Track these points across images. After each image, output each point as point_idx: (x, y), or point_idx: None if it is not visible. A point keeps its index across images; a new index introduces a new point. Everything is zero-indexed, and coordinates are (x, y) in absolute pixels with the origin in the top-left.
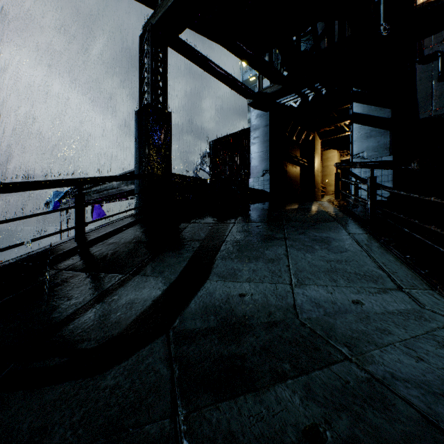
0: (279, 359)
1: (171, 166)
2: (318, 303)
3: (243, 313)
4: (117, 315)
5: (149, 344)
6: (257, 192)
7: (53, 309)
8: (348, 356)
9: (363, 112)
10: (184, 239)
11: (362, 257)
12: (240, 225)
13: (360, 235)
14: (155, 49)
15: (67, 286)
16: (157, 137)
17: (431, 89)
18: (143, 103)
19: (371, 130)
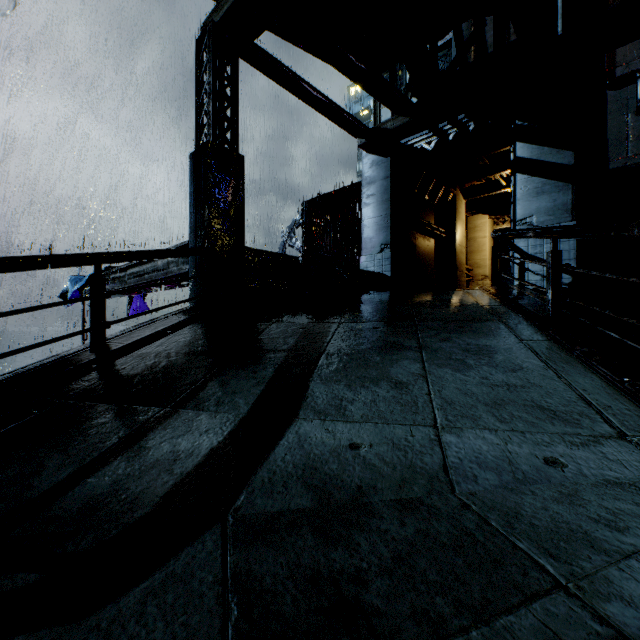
0: (428, 584)
1: (243, 236)
2: (485, 463)
3: (356, 482)
4: (141, 483)
5: (189, 545)
6: (373, 276)
7: (35, 470)
8: (560, 579)
9: (532, 157)
10: (260, 349)
11: (548, 380)
12: (348, 327)
13: (539, 343)
14: (219, 60)
15: (66, 427)
16: (222, 193)
17: (626, 126)
18: (202, 141)
19: (544, 184)
